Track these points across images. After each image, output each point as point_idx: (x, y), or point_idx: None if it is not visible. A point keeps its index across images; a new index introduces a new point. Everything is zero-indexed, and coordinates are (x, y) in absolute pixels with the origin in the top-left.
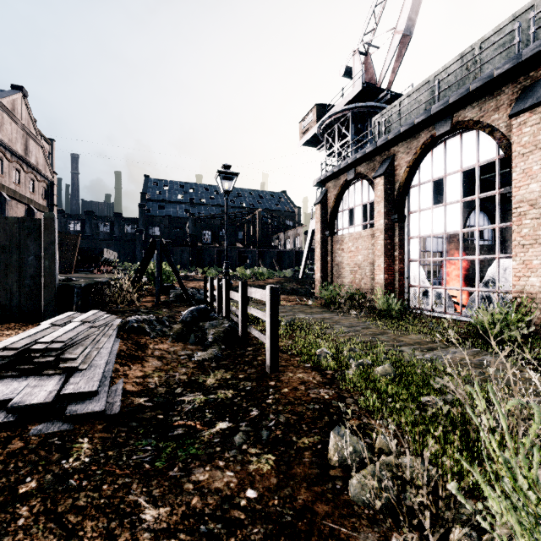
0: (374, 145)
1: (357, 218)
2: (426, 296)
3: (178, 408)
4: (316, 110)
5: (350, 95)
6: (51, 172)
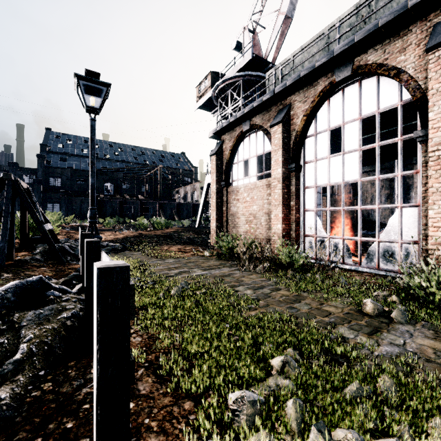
0: (271, 93)
1: (252, 169)
2: (322, 246)
3: None
4: (211, 76)
5: (241, 64)
6: None
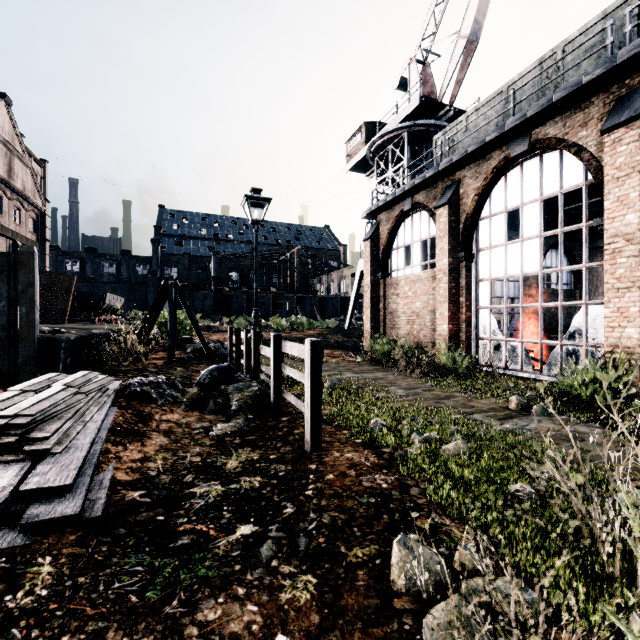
0: (435, 169)
1: (416, 257)
2: (498, 350)
3: (186, 505)
4: (365, 128)
5: (406, 111)
6: (41, 199)
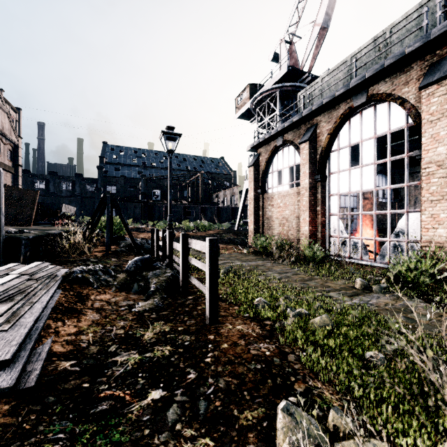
0: (300, 115)
1: (285, 178)
2: (344, 245)
3: (108, 373)
4: (249, 88)
5: (278, 76)
6: (16, 136)
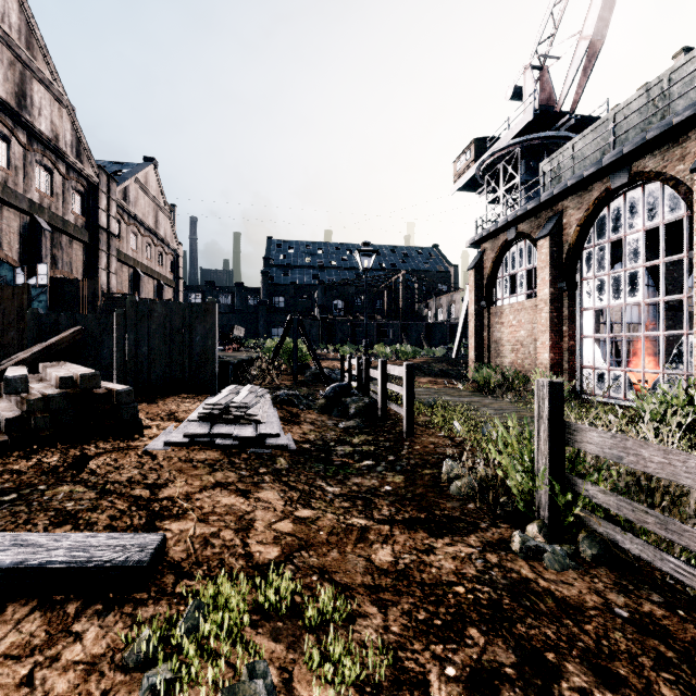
0: (536, 201)
1: (520, 285)
2: (602, 379)
3: (334, 452)
4: (474, 146)
5: (518, 127)
6: (177, 243)
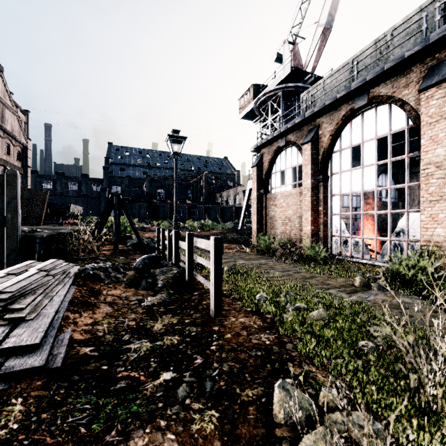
0: (302, 117)
1: (288, 179)
2: (346, 244)
3: (124, 357)
4: (253, 89)
5: (281, 77)
6: (25, 137)
